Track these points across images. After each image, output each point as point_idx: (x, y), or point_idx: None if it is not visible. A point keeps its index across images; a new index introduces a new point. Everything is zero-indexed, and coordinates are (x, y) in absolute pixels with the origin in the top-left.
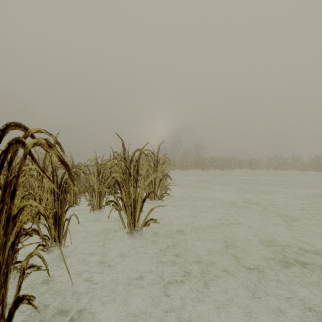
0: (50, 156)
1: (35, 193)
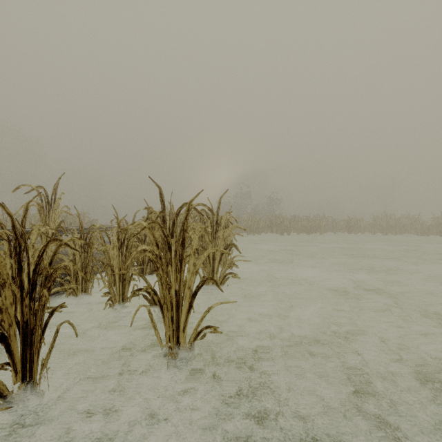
0: (9, 214)
1: None
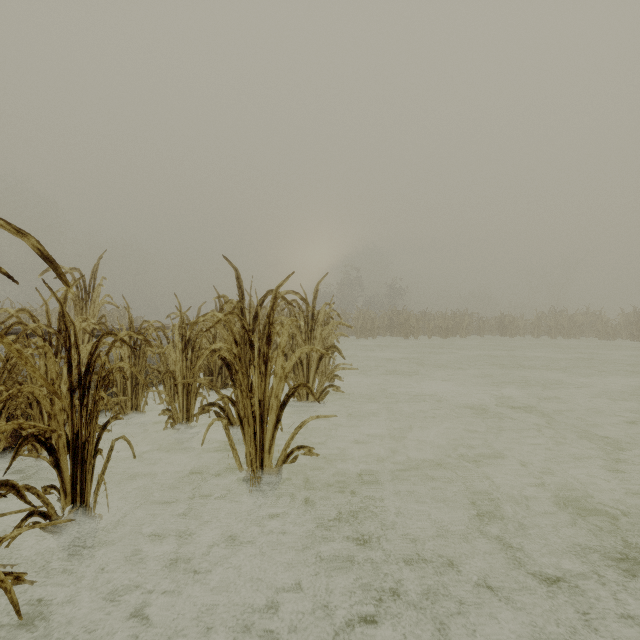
0: (59, 301)
1: (19, 391)
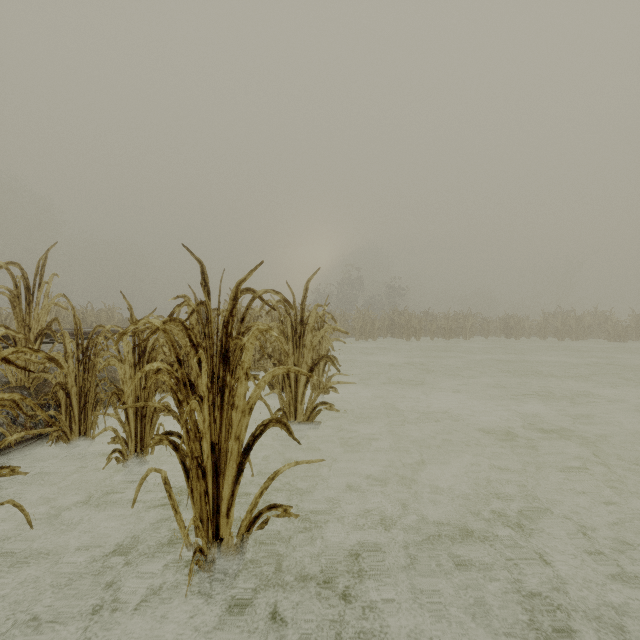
0: None
1: None
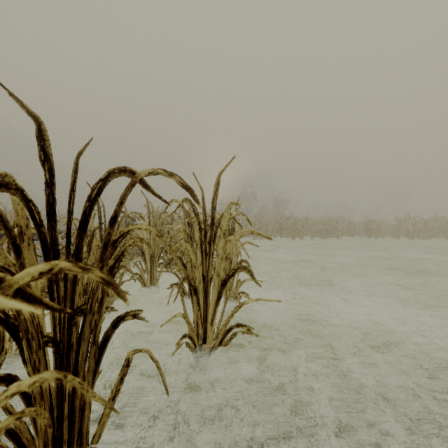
0: None
1: None
